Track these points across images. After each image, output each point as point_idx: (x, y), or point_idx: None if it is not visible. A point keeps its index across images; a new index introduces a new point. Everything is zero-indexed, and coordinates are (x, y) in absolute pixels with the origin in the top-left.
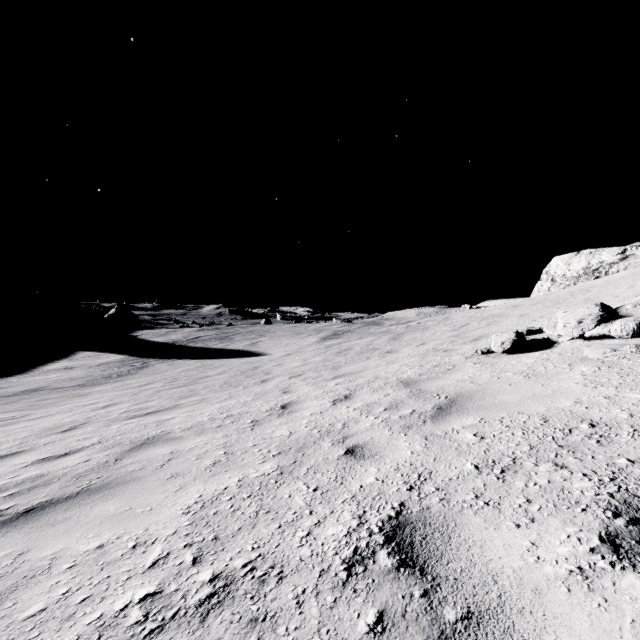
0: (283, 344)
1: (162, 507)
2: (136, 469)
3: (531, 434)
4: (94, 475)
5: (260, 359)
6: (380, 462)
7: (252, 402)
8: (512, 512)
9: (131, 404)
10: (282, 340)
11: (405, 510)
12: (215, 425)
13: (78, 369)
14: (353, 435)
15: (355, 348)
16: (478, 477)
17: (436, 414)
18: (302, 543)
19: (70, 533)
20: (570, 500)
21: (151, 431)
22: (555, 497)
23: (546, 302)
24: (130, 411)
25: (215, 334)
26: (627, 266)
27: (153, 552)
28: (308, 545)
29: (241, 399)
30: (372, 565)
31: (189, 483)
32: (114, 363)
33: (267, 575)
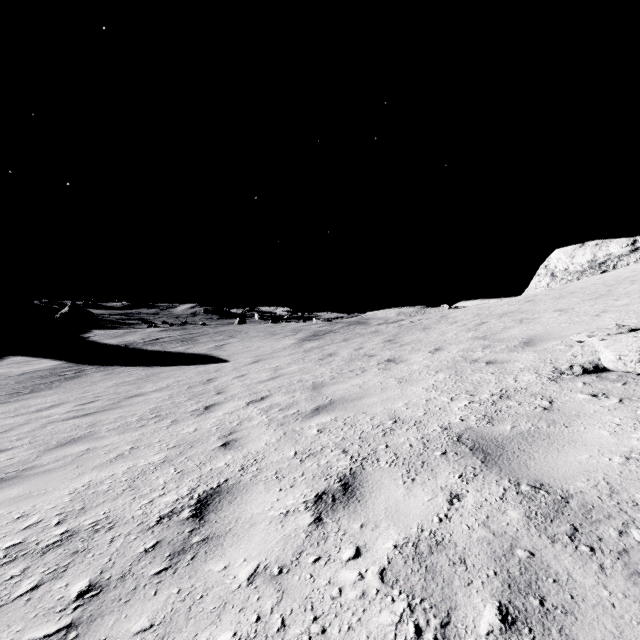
0: (254, 347)
1: None
2: None
3: None
4: None
5: (221, 367)
6: None
7: (154, 473)
8: None
9: None
10: (253, 342)
11: None
12: None
13: None
14: None
15: (341, 353)
16: None
17: None
18: None
19: None
20: None
21: None
22: None
23: (578, 295)
24: None
25: (179, 335)
26: (638, 259)
27: None
28: None
29: (143, 459)
30: None
31: None
32: (41, 372)
33: None
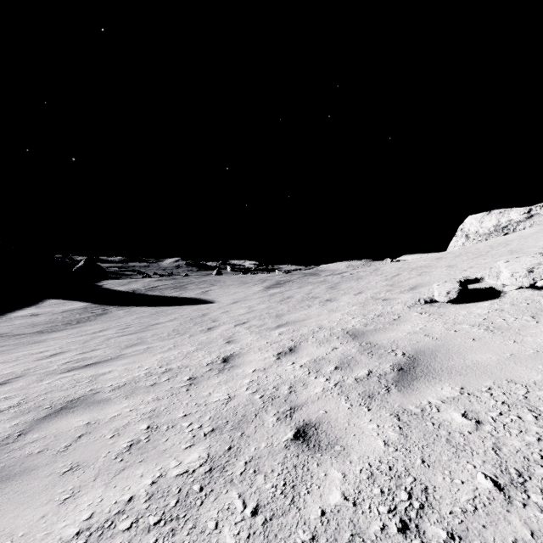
0: (231, 292)
1: (27, 542)
2: (34, 452)
3: None
4: None
5: (209, 306)
6: (344, 459)
7: (194, 353)
8: None
9: (77, 353)
10: (230, 289)
11: None
12: (149, 383)
13: (42, 316)
14: (302, 405)
15: (296, 296)
16: (511, 511)
17: (399, 378)
18: None
19: None
20: None
21: (80, 389)
22: None
23: (469, 254)
24: (72, 362)
25: (171, 283)
26: (532, 224)
27: None
28: None
29: (184, 349)
30: None
31: (86, 484)
32: (77, 310)
33: None
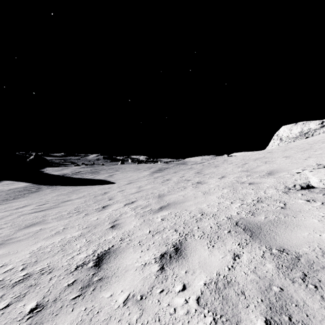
0: (128, 176)
1: None
2: None
3: None
4: None
5: (111, 186)
6: None
7: (74, 242)
8: None
9: None
10: (128, 173)
11: None
12: None
13: None
14: None
15: (173, 179)
16: None
17: None
18: None
19: None
20: None
21: None
22: None
23: (294, 149)
24: None
25: (90, 170)
26: (324, 131)
27: None
28: None
29: (69, 234)
30: None
31: None
32: (19, 188)
33: None
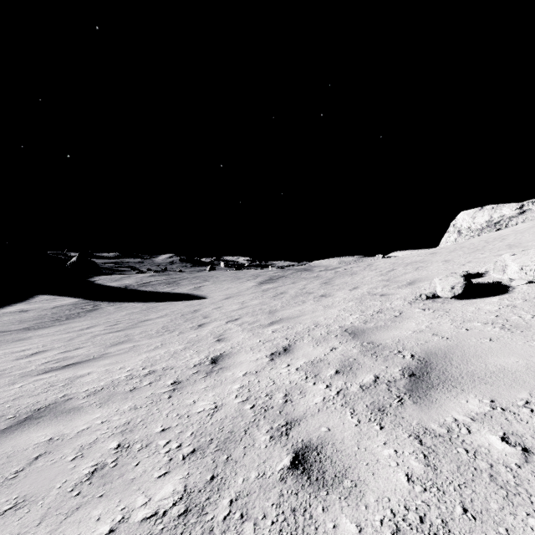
0: (224, 288)
1: None
2: None
3: None
4: None
5: (201, 302)
6: (357, 501)
7: (182, 352)
8: None
9: (59, 352)
10: (223, 284)
11: None
12: (129, 387)
13: (32, 312)
14: (300, 420)
15: (290, 292)
16: None
17: (412, 386)
18: None
19: None
20: None
21: (52, 395)
22: None
23: (464, 249)
24: (51, 361)
25: (164, 279)
26: (525, 219)
27: None
28: None
29: (172, 348)
30: None
31: (26, 532)
32: (67, 306)
33: None
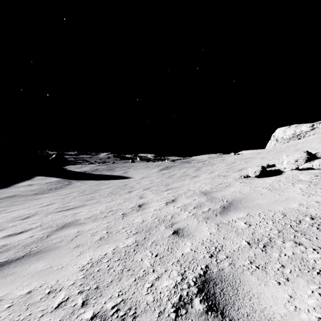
0: (140, 172)
1: (68, 266)
2: (57, 242)
3: (277, 223)
4: (34, 245)
5: (128, 180)
6: (193, 239)
7: (123, 203)
8: (274, 273)
9: (60, 204)
10: (140, 170)
11: (209, 270)
12: (103, 216)
13: (35, 185)
14: (177, 222)
15: (177, 174)
16: (250, 249)
17: (222, 211)
18: (148, 292)
19: (14, 282)
20: (308, 266)
21: (68, 219)
22: (299, 264)
23: (274, 151)
24: (59, 208)
25: (106, 167)
26: (314, 133)
27: (59, 297)
28: (151, 293)
29: (117, 201)
30: (191, 309)
31: (85, 250)
32: (54, 182)
33: (126, 315)
